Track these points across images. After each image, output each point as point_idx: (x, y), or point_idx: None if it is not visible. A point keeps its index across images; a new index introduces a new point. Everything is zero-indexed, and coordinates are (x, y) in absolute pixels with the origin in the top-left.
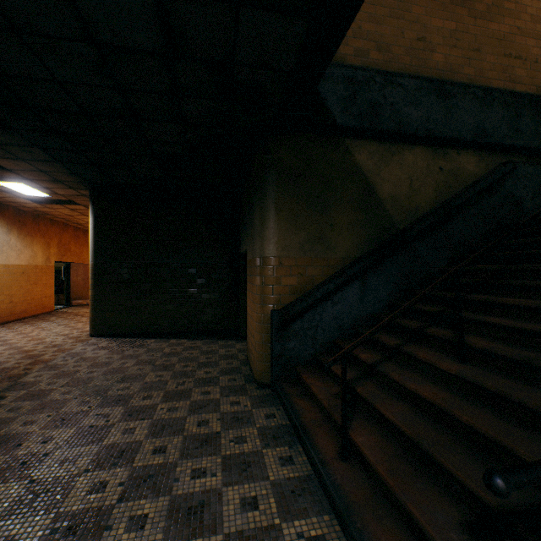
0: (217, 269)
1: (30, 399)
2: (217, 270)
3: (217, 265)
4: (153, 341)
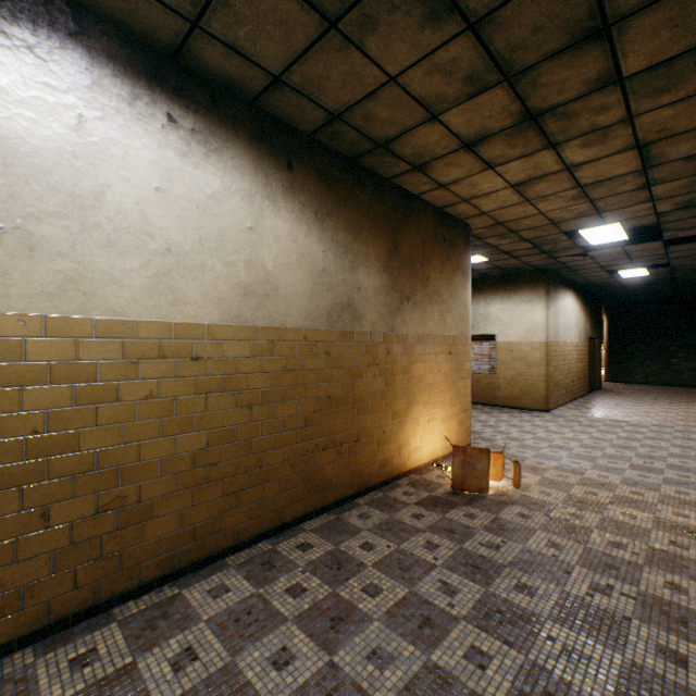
0: (693, 347)
1: (612, 389)
2: (693, 348)
3: (693, 345)
4: (647, 385)
